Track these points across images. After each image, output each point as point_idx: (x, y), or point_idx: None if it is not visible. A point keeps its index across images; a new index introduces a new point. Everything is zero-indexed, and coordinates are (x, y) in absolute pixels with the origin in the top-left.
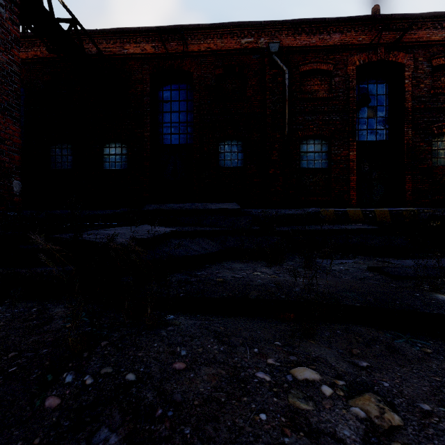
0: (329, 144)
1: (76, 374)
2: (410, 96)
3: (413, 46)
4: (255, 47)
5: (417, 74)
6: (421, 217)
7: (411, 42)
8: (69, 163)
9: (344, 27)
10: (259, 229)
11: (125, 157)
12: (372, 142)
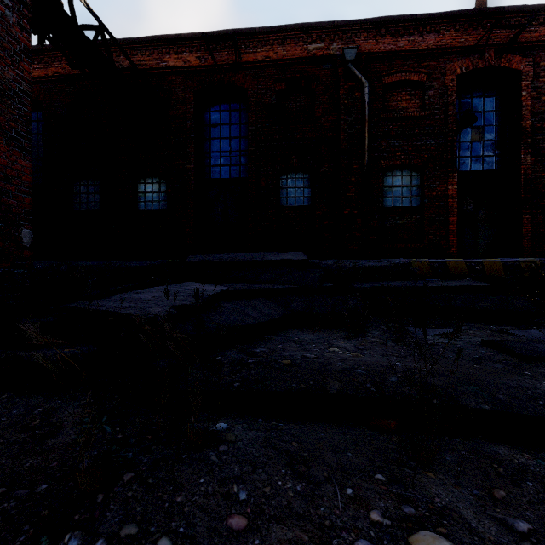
0: (421, 176)
1: (84, 536)
2: (529, 113)
3: (532, 47)
4: (326, 55)
5: (538, 84)
6: (544, 271)
7: (530, 42)
8: (96, 203)
9: (441, 25)
10: (333, 287)
11: (164, 195)
12: (477, 172)
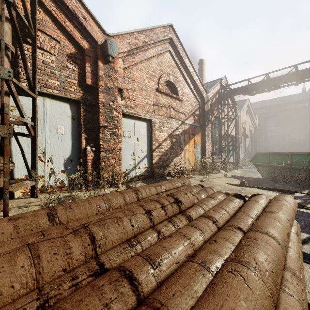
0: None
1: None
2: None
3: None
4: (303, 106)
5: None
6: None
7: None
8: None
9: None
10: None
11: None
12: None
